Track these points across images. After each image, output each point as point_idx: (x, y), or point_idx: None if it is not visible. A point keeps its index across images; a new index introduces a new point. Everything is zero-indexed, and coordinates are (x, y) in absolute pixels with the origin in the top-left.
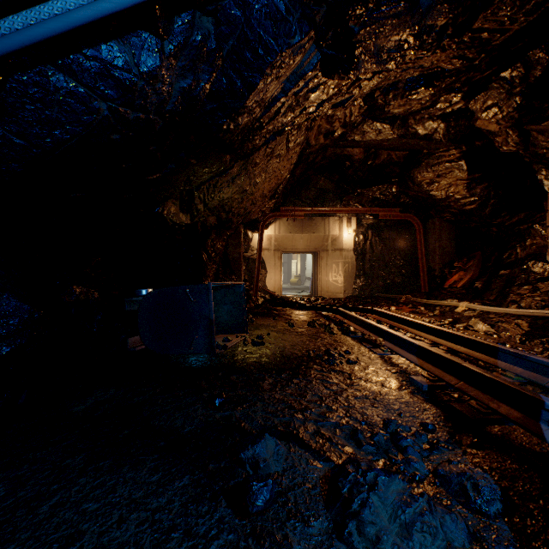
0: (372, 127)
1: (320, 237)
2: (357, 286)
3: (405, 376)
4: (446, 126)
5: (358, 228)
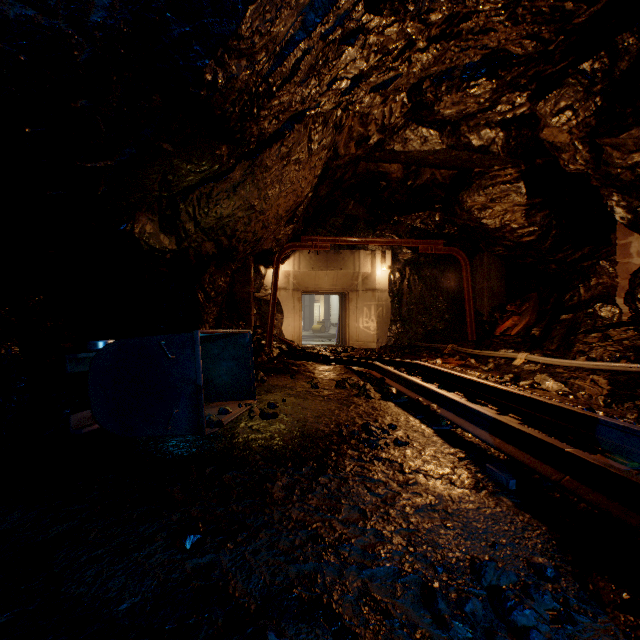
0: (417, 133)
1: (349, 274)
2: (392, 334)
3: (478, 463)
4: (506, 136)
5: (394, 264)
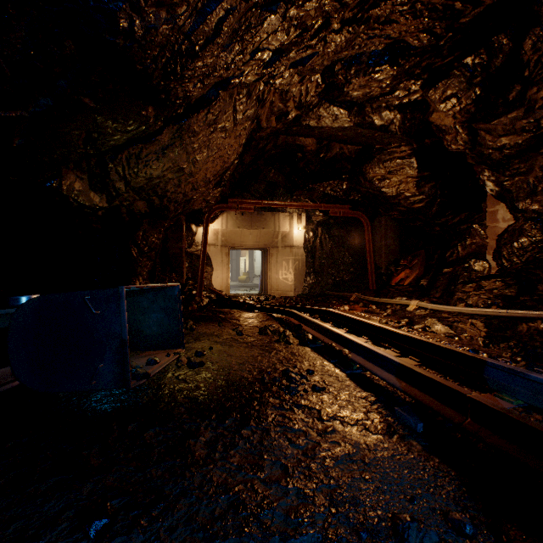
0: (329, 111)
1: (270, 233)
2: (307, 284)
3: (388, 407)
4: (402, 118)
5: (309, 225)
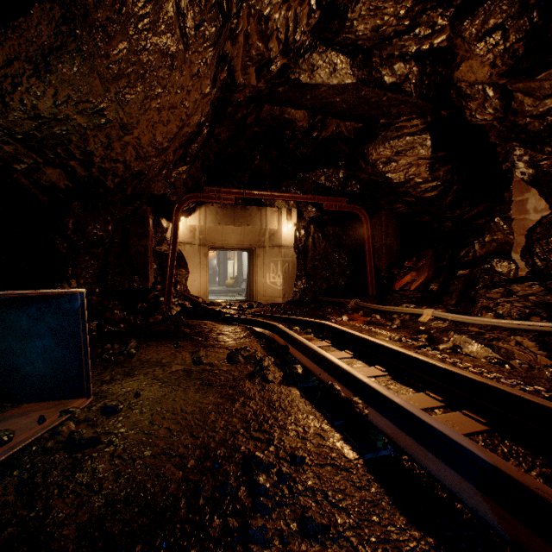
0: (325, 58)
1: (256, 230)
2: (298, 289)
3: None
4: (420, 71)
5: (300, 222)
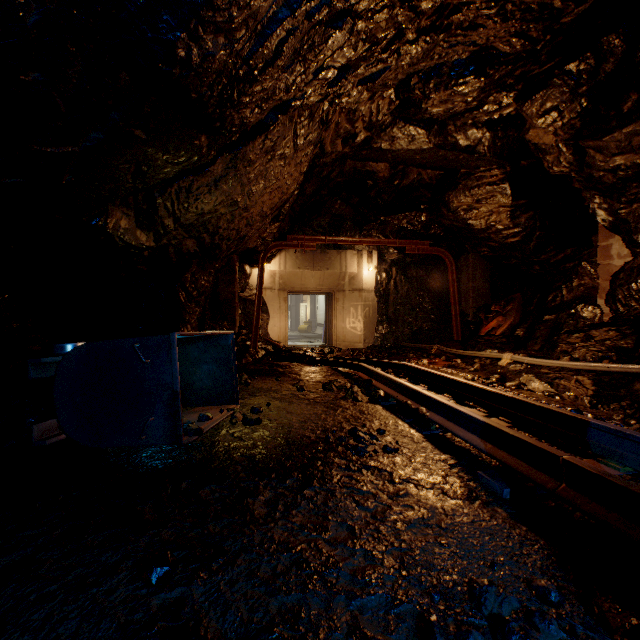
0: (404, 131)
1: (335, 274)
2: (379, 334)
3: (470, 471)
4: (492, 136)
5: (381, 264)
